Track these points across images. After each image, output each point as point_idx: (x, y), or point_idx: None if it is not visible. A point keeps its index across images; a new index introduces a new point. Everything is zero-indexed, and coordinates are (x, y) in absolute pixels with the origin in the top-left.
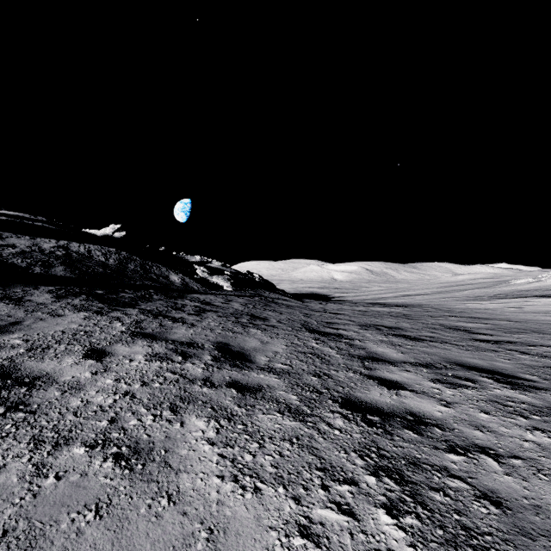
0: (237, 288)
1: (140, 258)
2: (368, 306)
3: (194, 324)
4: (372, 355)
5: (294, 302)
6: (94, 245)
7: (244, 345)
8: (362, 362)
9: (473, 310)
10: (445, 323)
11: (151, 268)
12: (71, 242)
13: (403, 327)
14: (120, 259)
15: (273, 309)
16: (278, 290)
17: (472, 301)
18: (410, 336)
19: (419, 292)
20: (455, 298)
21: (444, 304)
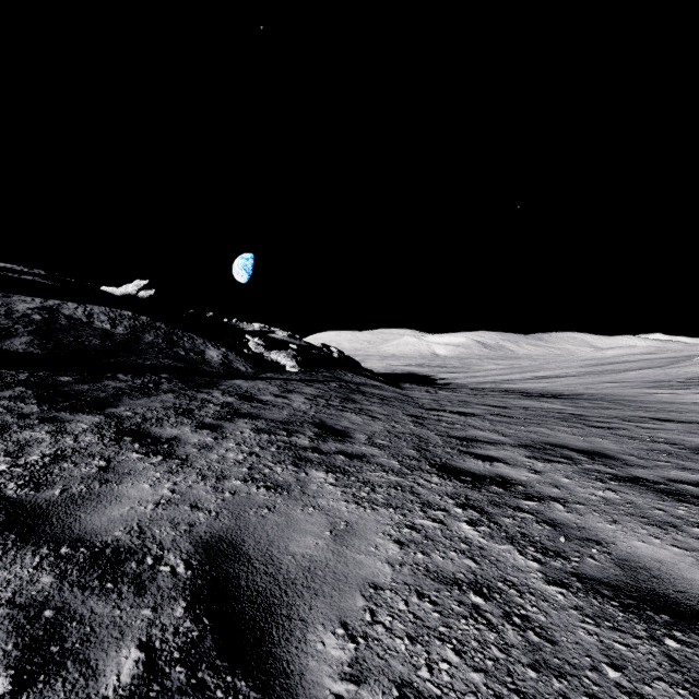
0: (305, 369)
1: (167, 325)
2: (498, 395)
3: (188, 458)
4: (648, 585)
5: (388, 390)
6: (100, 307)
7: (284, 552)
8: (648, 631)
9: (679, 406)
10: (673, 438)
11: (179, 339)
12: (66, 302)
13: (609, 451)
14: (135, 327)
15: (359, 407)
16: (365, 371)
17: (659, 389)
18: (654, 482)
19: (558, 372)
20: (625, 383)
21: (616, 393)
